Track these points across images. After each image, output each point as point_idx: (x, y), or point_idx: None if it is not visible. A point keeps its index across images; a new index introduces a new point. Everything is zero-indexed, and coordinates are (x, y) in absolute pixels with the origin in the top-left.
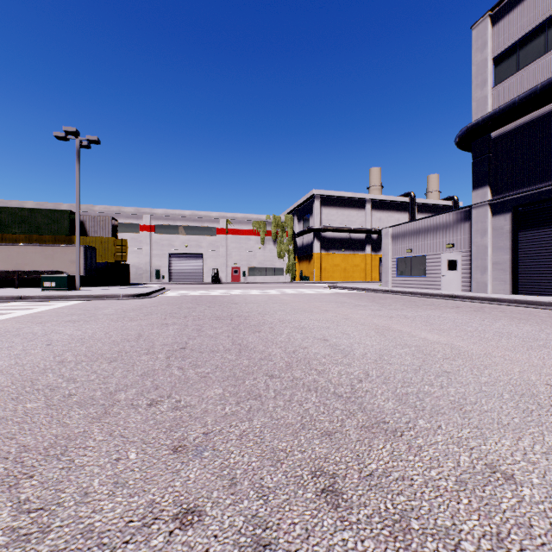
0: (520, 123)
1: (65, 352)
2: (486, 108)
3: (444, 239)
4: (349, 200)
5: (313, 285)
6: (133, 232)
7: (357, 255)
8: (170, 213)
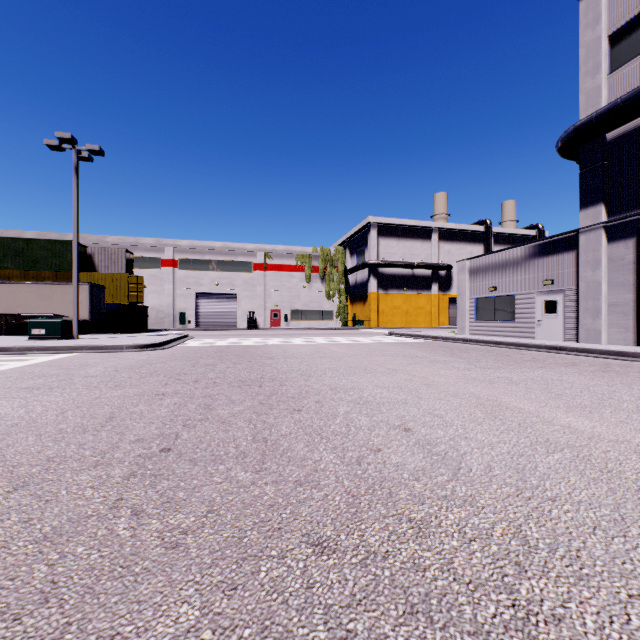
0: None
1: None
2: (600, 101)
3: (540, 273)
4: (412, 229)
5: (369, 332)
6: (153, 268)
7: (421, 295)
8: (197, 245)
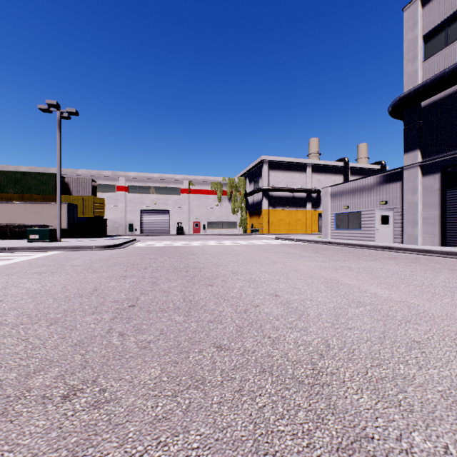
0: (449, 93)
1: (11, 310)
2: (417, 80)
3: (378, 197)
4: (293, 164)
5: (262, 237)
6: (110, 192)
7: (299, 211)
8: (141, 176)
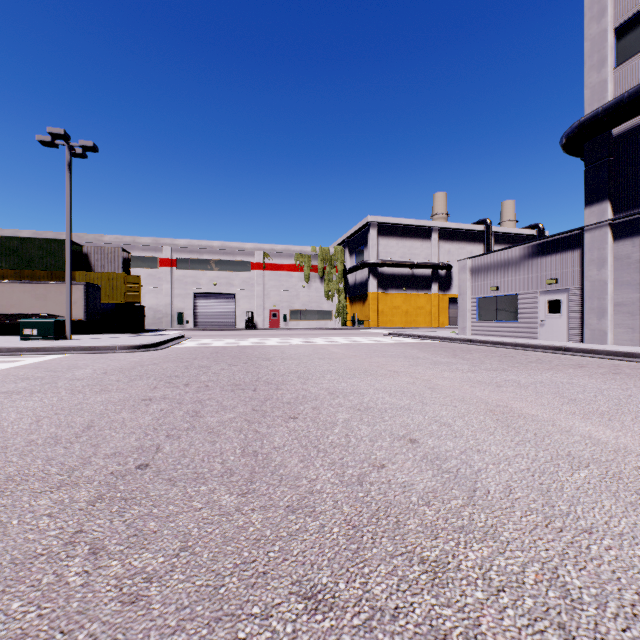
0: None
1: None
2: (606, 96)
3: (543, 273)
4: (412, 229)
5: (369, 332)
6: (150, 267)
7: (421, 295)
8: (195, 244)
